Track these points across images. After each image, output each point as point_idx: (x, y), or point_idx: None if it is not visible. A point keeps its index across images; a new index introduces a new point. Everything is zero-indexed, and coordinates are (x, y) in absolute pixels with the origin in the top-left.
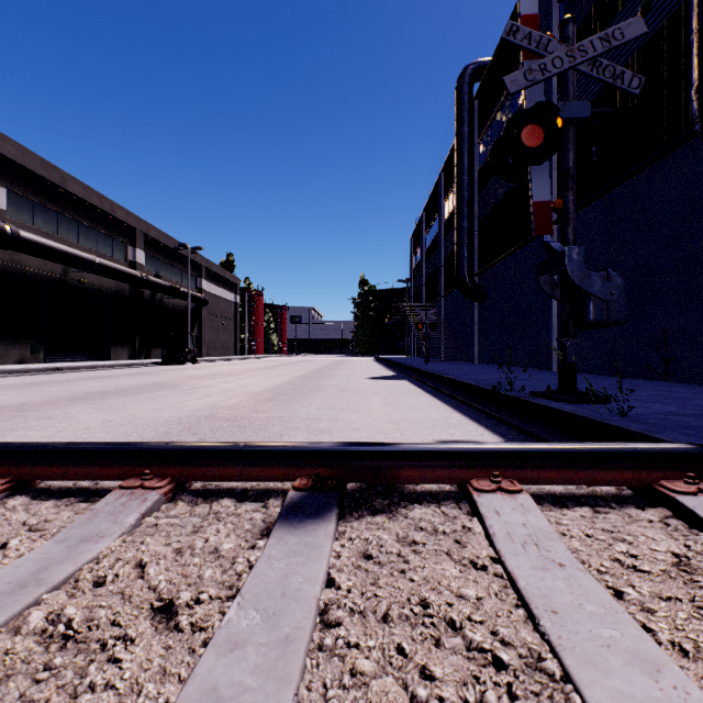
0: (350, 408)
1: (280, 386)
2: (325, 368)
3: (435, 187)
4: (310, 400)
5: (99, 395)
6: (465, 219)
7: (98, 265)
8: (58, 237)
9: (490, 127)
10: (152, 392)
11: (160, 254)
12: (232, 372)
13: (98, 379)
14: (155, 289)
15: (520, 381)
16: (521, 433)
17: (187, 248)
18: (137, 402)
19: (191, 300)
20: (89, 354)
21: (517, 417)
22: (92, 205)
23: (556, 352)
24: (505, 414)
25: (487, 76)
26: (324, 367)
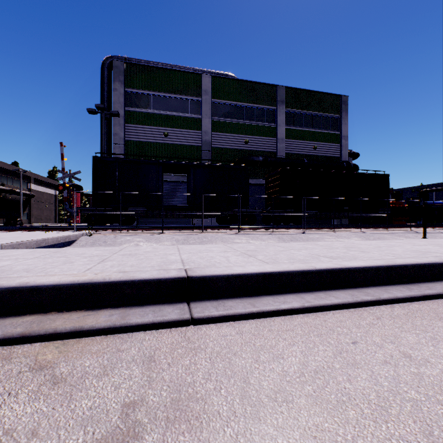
0: None
1: None
2: None
3: None
4: None
5: None
6: None
7: None
8: None
9: None
10: None
11: (4, 173)
12: None
13: None
14: (1, 191)
15: None
16: None
17: (20, 171)
18: None
19: (23, 195)
20: None
21: None
22: None
23: None
24: None
25: None
26: None
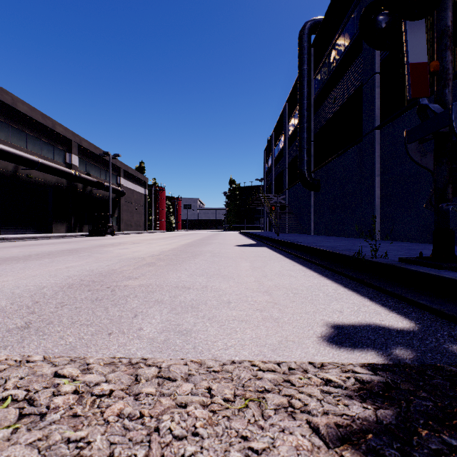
0: (221, 273)
1: (165, 252)
2: (205, 238)
3: (281, 114)
4: (185, 265)
5: (1, 261)
6: (305, 131)
7: (40, 164)
8: (10, 143)
9: (323, 66)
10: (52, 258)
11: (90, 159)
12: (135, 241)
13: (25, 246)
14: (85, 183)
15: (364, 248)
16: (419, 309)
17: (109, 155)
18: (25, 268)
19: (113, 191)
20: (35, 228)
21: (399, 287)
22: (38, 122)
23: (378, 225)
24: (381, 282)
25: (320, 29)
26: (204, 238)
